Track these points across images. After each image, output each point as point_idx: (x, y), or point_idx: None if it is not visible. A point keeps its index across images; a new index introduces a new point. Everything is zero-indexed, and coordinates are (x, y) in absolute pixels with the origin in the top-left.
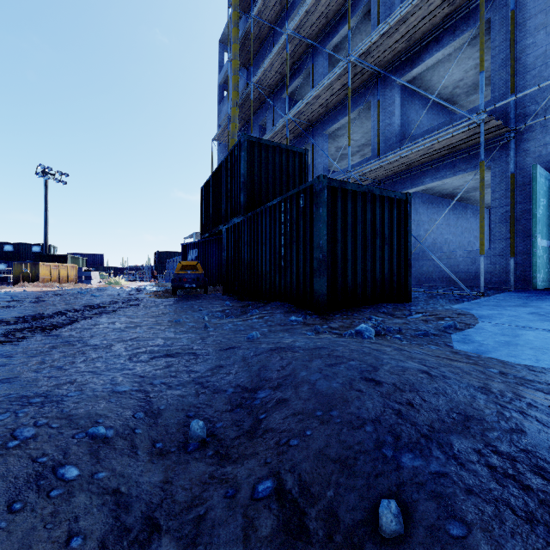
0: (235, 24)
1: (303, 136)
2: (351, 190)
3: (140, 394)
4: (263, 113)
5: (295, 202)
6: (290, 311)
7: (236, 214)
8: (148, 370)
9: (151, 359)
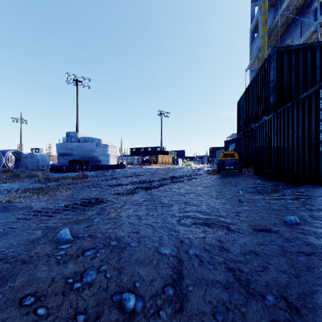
0: None
1: None
2: None
3: (175, 262)
4: (289, 33)
5: None
6: None
7: (266, 113)
8: (187, 236)
9: (192, 225)
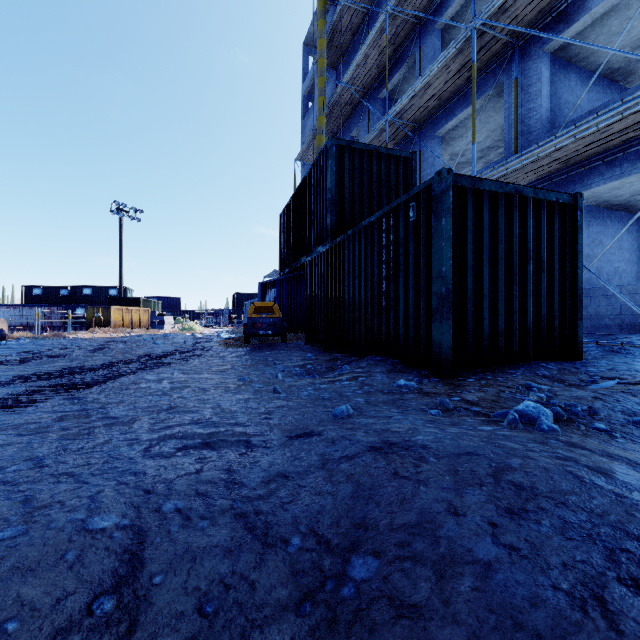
0: (322, 15)
1: (407, 142)
2: (489, 191)
3: (128, 539)
4: (355, 121)
5: (402, 215)
6: (395, 370)
7: (321, 241)
8: (162, 477)
9: (178, 451)
